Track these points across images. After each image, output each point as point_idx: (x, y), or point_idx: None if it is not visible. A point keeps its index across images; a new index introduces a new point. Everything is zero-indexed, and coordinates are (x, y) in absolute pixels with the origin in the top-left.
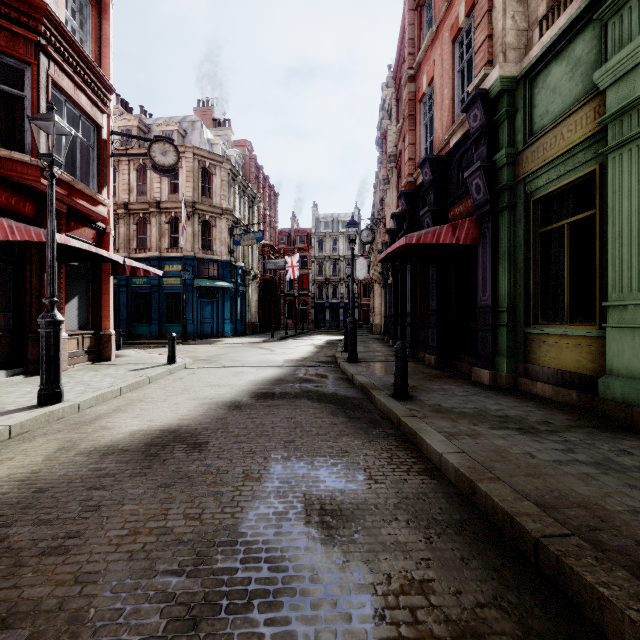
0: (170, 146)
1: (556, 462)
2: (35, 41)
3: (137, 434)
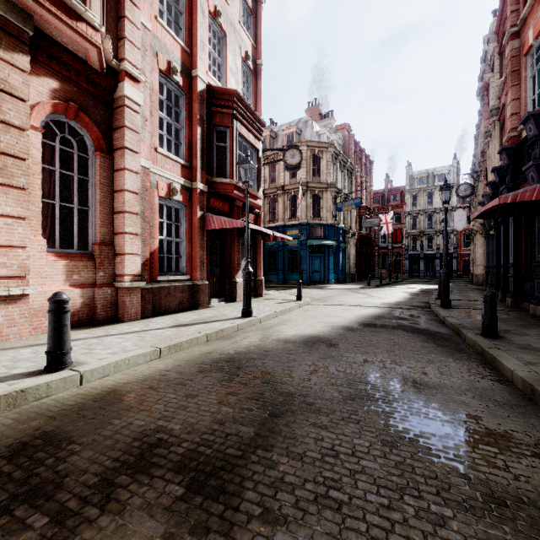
0: (296, 151)
1: None
2: (231, 113)
3: (296, 336)
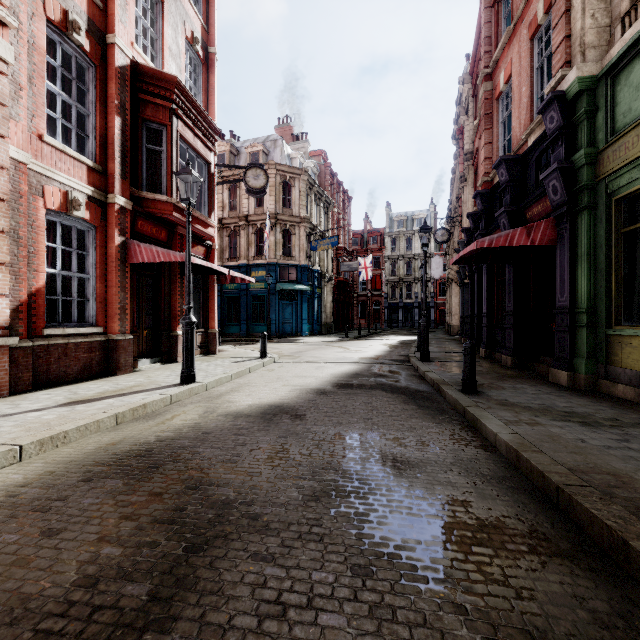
0: (261, 171)
1: (605, 447)
2: (169, 107)
3: (253, 406)
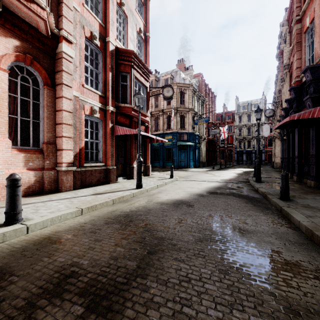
0: (170, 88)
1: None
2: (130, 65)
3: (169, 200)
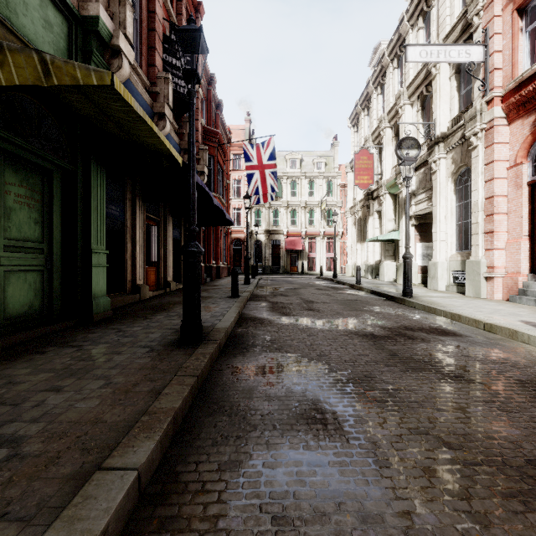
0: None
1: (13, 442)
2: None
3: None
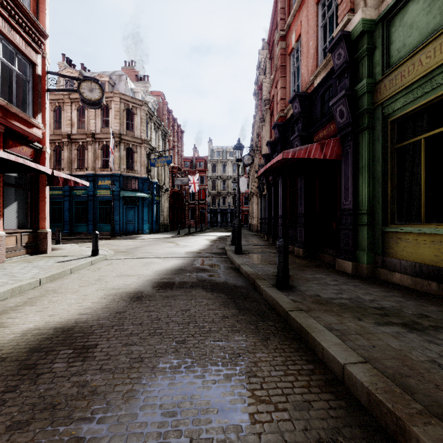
0: (96, 85)
1: None
2: None
3: (28, 334)
